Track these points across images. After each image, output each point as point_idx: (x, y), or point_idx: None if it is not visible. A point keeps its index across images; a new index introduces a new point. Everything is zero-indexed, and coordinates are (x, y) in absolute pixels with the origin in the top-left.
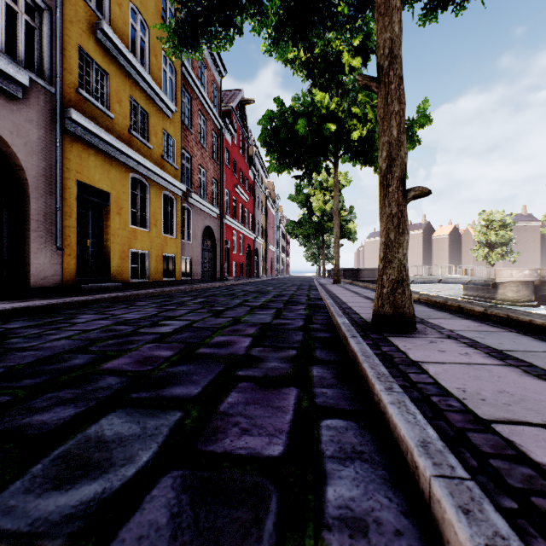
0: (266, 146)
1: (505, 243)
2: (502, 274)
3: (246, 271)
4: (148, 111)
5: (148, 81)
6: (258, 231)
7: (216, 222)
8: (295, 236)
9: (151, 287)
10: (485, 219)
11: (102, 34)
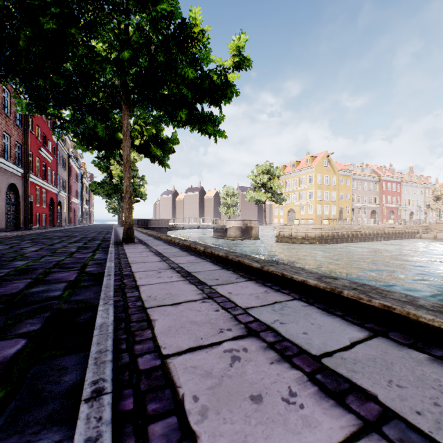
0: (73, 133)
1: (235, 205)
2: (229, 223)
3: (50, 221)
4: None
5: None
6: (61, 186)
7: (20, 179)
8: (98, 194)
9: None
10: (226, 190)
11: None
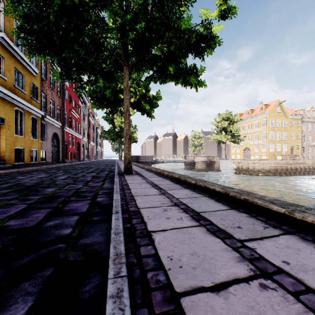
0: (91, 97)
1: (200, 145)
2: (197, 158)
3: (77, 157)
4: (24, 74)
5: (24, 59)
6: (84, 134)
7: (59, 130)
8: (106, 139)
9: (25, 166)
10: (193, 134)
11: (1, 38)
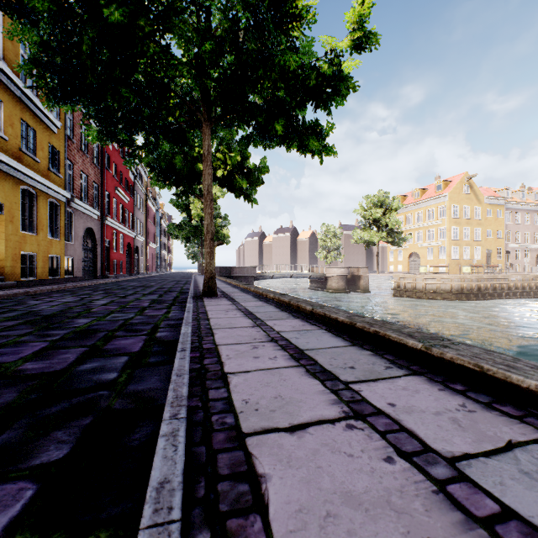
0: (149, 168)
1: (337, 248)
2: (330, 271)
3: (127, 269)
4: (36, 129)
5: (37, 105)
6: (138, 229)
7: (97, 223)
8: (176, 237)
9: (39, 284)
10: (325, 230)
11: None
